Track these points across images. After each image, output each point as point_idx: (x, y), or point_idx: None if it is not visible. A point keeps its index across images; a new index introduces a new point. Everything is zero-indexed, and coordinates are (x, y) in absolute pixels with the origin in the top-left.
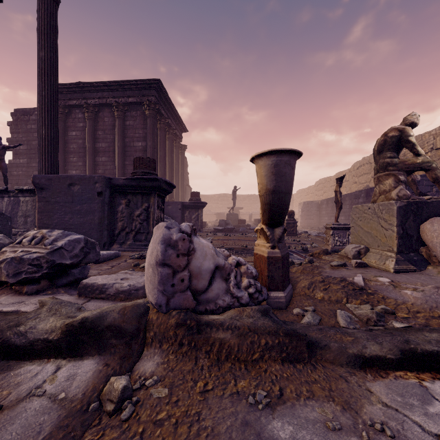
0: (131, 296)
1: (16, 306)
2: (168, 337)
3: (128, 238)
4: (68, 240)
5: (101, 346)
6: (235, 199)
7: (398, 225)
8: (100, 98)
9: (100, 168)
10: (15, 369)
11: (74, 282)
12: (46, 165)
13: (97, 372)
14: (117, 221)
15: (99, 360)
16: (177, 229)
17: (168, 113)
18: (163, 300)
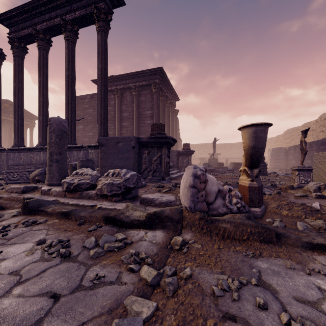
0: (168, 205)
1: (114, 206)
2: (195, 225)
3: (148, 175)
4: (130, 174)
5: (163, 225)
6: (215, 147)
7: None
8: (124, 84)
9: (124, 130)
10: (127, 231)
11: (133, 197)
12: (102, 131)
13: (165, 236)
14: (142, 164)
15: (163, 231)
16: (199, 169)
17: (166, 89)
18: (193, 205)
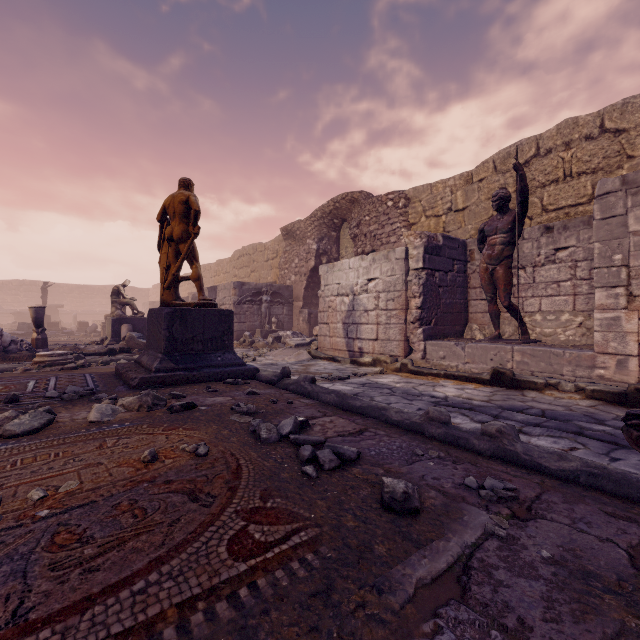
0: None
1: None
2: None
3: None
4: None
5: None
6: (46, 297)
7: (112, 327)
8: None
9: None
10: None
11: None
12: None
13: None
14: None
15: None
16: None
17: None
18: None
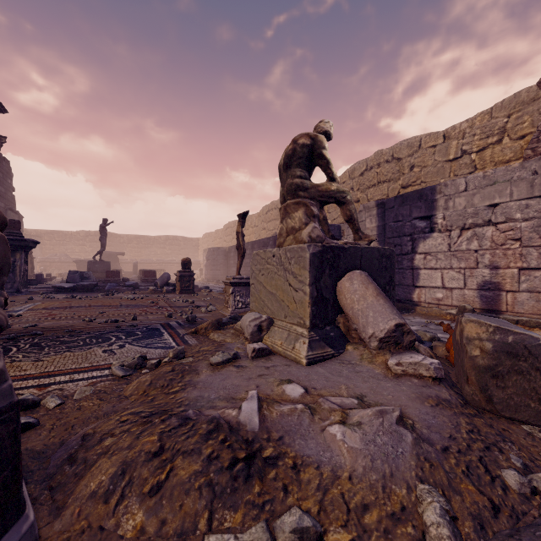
0: None
1: None
2: None
3: None
4: None
5: None
6: (105, 238)
7: (311, 284)
8: None
9: None
10: None
11: None
12: None
13: None
14: None
15: None
16: None
17: None
18: None
